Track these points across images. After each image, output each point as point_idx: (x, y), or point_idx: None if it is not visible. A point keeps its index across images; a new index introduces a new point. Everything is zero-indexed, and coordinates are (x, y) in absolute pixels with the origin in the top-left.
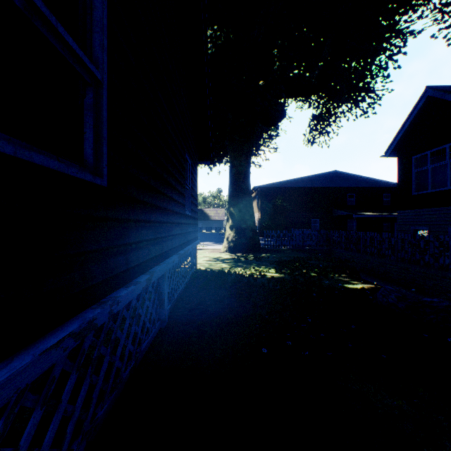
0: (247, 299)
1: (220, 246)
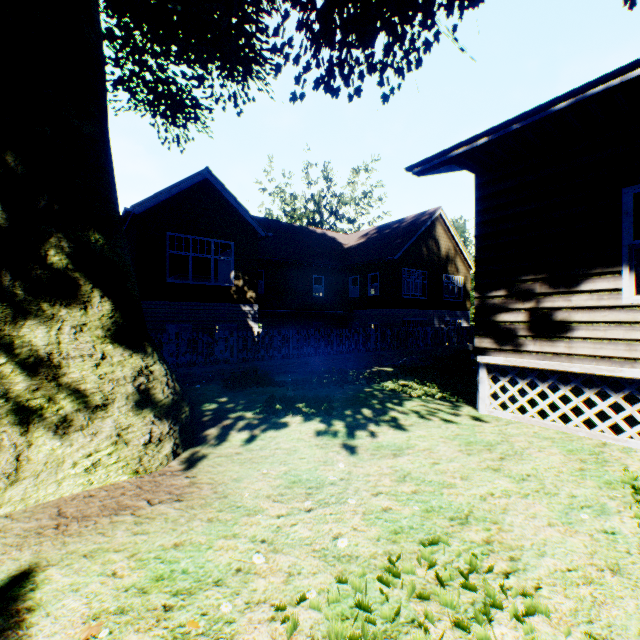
0: None
1: None
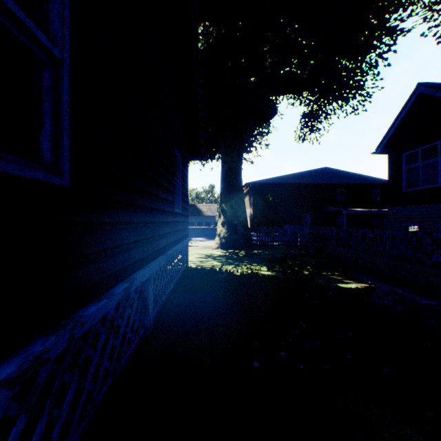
0: (238, 301)
1: (212, 242)
